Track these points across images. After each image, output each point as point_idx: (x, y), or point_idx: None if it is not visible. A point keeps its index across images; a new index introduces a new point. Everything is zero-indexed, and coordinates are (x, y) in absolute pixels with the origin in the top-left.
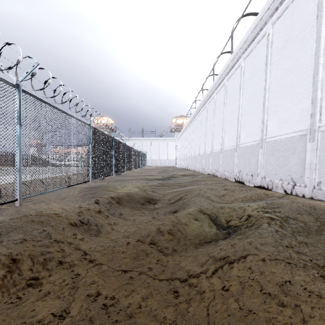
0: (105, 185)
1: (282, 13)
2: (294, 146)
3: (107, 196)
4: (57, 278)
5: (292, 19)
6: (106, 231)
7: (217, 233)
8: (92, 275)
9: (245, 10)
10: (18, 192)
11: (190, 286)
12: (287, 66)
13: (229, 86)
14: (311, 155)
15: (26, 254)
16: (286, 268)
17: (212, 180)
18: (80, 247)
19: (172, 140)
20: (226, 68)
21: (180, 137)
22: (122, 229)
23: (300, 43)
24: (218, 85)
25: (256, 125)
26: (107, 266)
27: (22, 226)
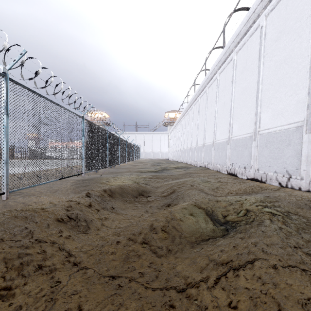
0: (99, 177)
1: (275, 4)
2: (289, 138)
3: (99, 189)
4: (33, 287)
5: (286, 10)
6: (96, 227)
7: (214, 229)
8: (74, 283)
9: (237, 4)
10: (5, 185)
11: (188, 298)
12: (281, 58)
13: (221, 80)
14: (308, 147)
15: (0, 257)
16: (303, 278)
17: (204, 172)
18: (65, 246)
19: (165, 134)
20: (218, 62)
21: (172, 131)
22: (113, 224)
23: (295, 33)
24: (210, 79)
25: (249, 117)
26: (93, 270)
27: (4, 222)
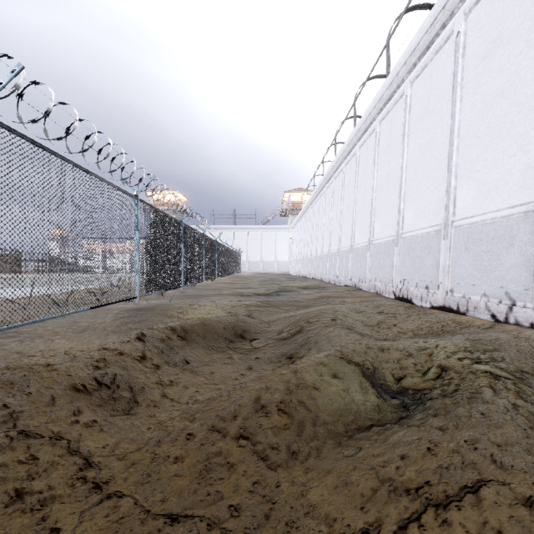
0: (165, 305)
1: None
2: (511, 233)
3: (164, 325)
4: None
5: (504, 0)
6: (151, 401)
7: (379, 405)
8: None
9: None
10: None
11: None
12: (496, 87)
13: (384, 133)
14: None
15: None
16: None
17: (354, 296)
18: (82, 445)
19: (283, 230)
20: (378, 102)
21: (297, 225)
22: (184, 394)
23: (522, 42)
24: (363, 131)
25: (435, 197)
26: (132, 501)
27: None
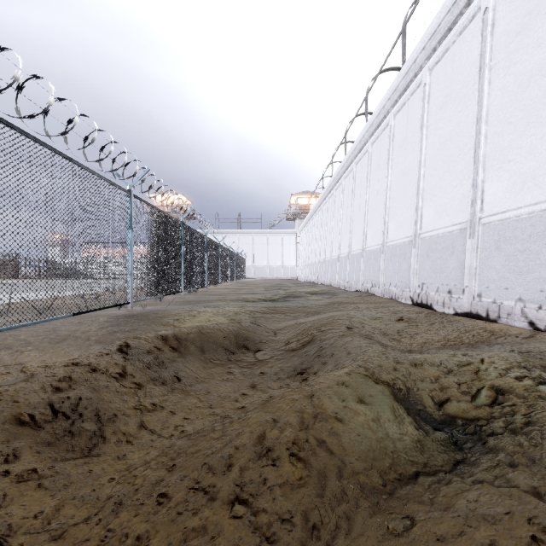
0: (161, 311)
1: None
2: None
3: (154, 335)
4: None
5: None
6: (123, 434)
7: (420, 441)
8: None
9: None
10: None
11: None
12: (532, 65)
13: (399, 126)
14: None
15: None
16: None
17: (367, 302)
18: (1, 516)
19: (290, 234)
20: (393, 93)
21: (304, 229)
22: (169, 423)
23: None
24: (376, 126)
25: (458, 192)
26: None
27: None
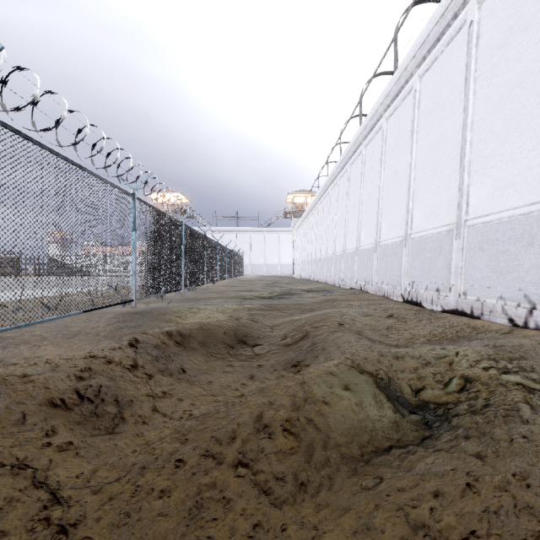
0: (163, 309)
1: None
2: (530, 231)
3: (159, 330)
4: None
5: None
6: (139, 416)
7: (396, 422)
8: None
9: None
10: None
11: None
12: (513, 78)
13: (391, 130)
14: None
15: None
16: None
17: (360, 299)
18: (50, 475)
19: (287, 232)
20: (385, 98)
21: (301, 227)
22: (178, 408)
23: None
24: (370, 129)
25: (446, 195)
26: None
27: None
